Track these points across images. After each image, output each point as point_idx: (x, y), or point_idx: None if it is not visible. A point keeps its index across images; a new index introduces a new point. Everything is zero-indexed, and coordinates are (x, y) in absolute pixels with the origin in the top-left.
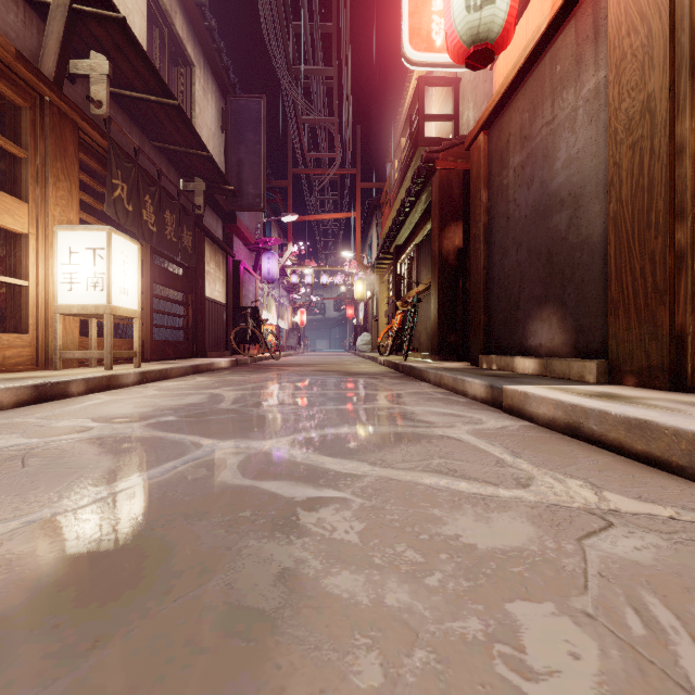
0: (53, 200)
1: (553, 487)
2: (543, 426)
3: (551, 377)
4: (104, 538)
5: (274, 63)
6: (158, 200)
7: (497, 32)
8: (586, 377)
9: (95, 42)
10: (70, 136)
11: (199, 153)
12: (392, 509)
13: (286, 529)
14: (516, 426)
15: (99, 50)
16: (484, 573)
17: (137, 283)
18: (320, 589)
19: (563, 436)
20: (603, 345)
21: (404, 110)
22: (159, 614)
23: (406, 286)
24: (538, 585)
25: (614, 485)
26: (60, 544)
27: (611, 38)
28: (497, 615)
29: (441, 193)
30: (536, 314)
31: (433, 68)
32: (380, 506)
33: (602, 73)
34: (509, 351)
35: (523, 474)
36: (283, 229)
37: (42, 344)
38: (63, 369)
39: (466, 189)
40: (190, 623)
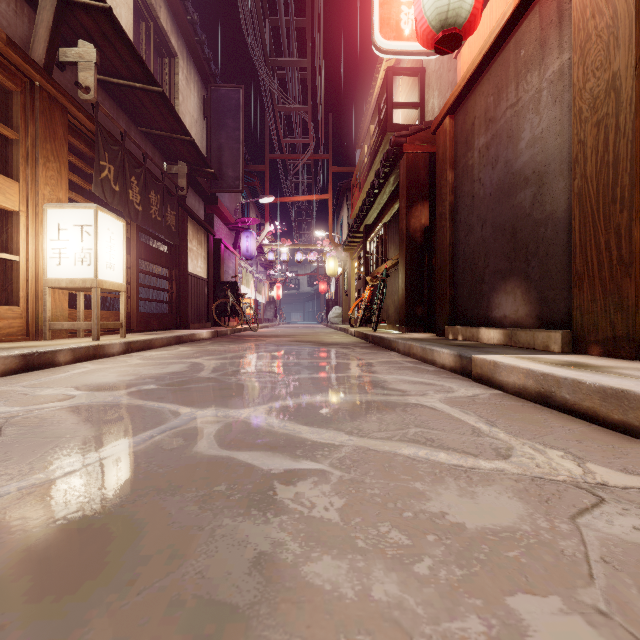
0: (43, 179)
1: (534, 458)
2: (513, 394)
3: (515, 347)
4: (71, 515)
5: (252, 55)
6: (143, 181)
7: (465, 17)
8: (551, 347)
9: (83, 32)
10: (59, 119)
11: (182, 138)
12: (372, 483)
13: (262, 505)
14: (486, 394)
15: (87, 39)
16: (478, 559)
17: (123, 259)
18: (300, 578)
19: (534, 404)
20: (567, 316)
21: (373, 99)
22: (119, 611)
23: (375, 262)
24: (538, 574)
25: (595, 456)
26: (22, 523)
27: (576, 21)
28: (499, 612)
29: (408, 175)
30: (501, 287)
31: (402, 56)
32: (360, 479)
33: (566, 55)
34: (474, 322)
35: (502, 443)
36: (261, 210)
37: (33, 316)
38: (52, 340)
39: (432, 171)
40: (153, 624)
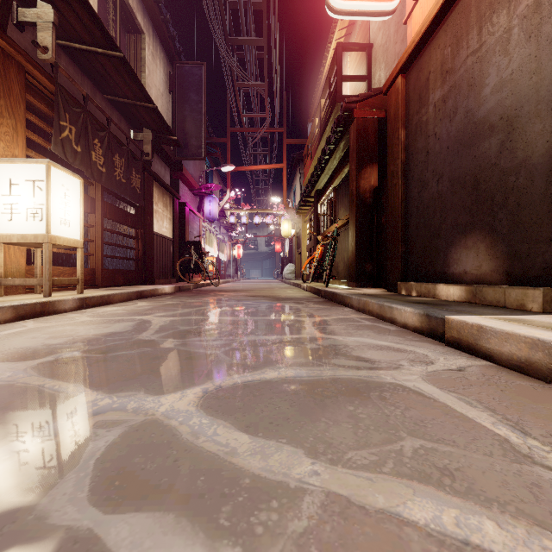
0: None
1: None
2: (509, 367)
3: (481, 304)
4: None
5: (213, 33)
6: (107, 144)
7: None
8: (528, 305)
9: None
10: (14, 76)
11: (145, 105)
12: None
13: None
14: (474, 366)
15: (46, 1)
16: None
17: (79, 215)
18: None
19: (547, 384)
20: (546, 272)
21: (323, 76)
22: None
23: (325, 223)
24: None
25: None
26: None
27: None
28: None
29: (358, 139)
30: (460, 242)
31: (355, 17)
32: None
33: None
34: (429, 278)
35: None
36: (223, 179)
37: None
38: (6, 296)
39: (380, 136)
40: None
